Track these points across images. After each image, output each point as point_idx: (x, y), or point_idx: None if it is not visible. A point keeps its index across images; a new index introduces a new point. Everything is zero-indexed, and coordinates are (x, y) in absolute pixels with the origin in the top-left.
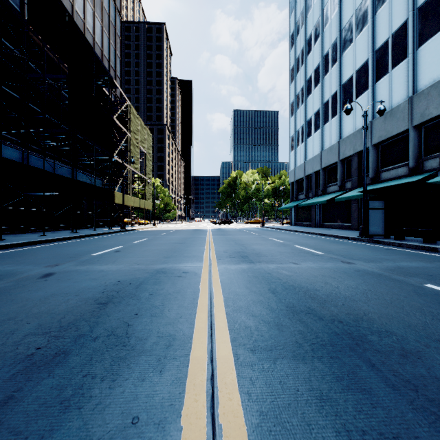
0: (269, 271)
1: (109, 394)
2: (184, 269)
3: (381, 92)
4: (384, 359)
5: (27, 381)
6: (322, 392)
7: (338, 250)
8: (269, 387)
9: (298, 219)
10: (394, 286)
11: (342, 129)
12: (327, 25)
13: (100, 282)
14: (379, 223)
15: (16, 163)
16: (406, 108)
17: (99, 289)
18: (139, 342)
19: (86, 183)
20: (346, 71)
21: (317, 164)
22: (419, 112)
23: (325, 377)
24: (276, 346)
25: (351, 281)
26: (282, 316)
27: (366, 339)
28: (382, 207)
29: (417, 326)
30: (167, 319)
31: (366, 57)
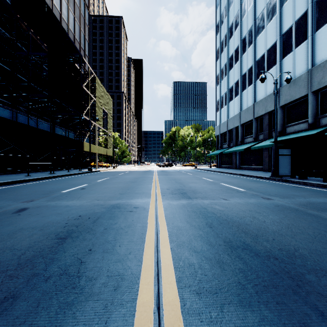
0: (204, 206)
1: None
2: (135, 205)
3: (286, 66)
4: None
5: None
6: None
7: (257, 188)
8: None
9: (222, 163)
10: (312, 220)
11: (256, 95)
12: (245, 16)
13: (63, 216)
14: (287, 166)
15: (5, 119)
16: (306, 78)
17: (62, 223)
18: (89, 283)
19: (62, 136)
20: (259, 51)
21: (237, 121)
22: (316, 81)
23: None
24: (221, 288)
25: (274, 216)
26: (222, 252)
27: (305, 280)
28: (289, 154)
29: None
30: (117, 255)
31: (275, 39)
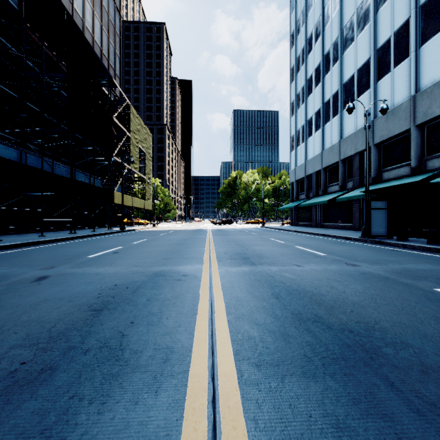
0: (271, 274)
1: (97, 422)
2: (184, 272)
3: (383, 91)
4: (403, 376)
5: (5, 405)
6: (338, 418)
7: (341, 251)
8: (278, 412)
9: (298, 219)
10: (403, 290)
11: (343, 129)
12: (328, 23)
13: (95, 286)
14: (382, 224)
15: (13, 162)
16: (409, 107)
17: (94, 293)
18: (134, 356)
19: (85, 183)
20: (347, 70)
21: (318, 164)
22: (421, 111)
23: (340, 398)
24: (283, 361)
25: (358, 285)
26: (288, 325)
27: (381, 352)
28: (385, 208)
29: (434, 337)
30: (165, 328)
31: (368, 56)
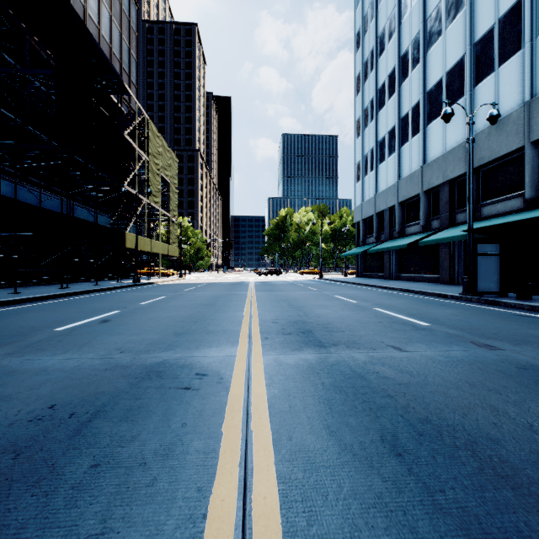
0: (359, 369)
1: None
2: (200, 366)
3: (483, 98)
4: None
5: None
6: None
7: (448, 318)
8: None
9: (365, 269)
10: None
11: (427, 151)
12: (406, 15)
13: (8, 409)
14: (492, 276)
15: None
16: (521, 118)
17: None
18: None
19: (83, 220)
20: (432, 74)
21: (392, 198)
22: None
23: None
24: None
25: None
26: None
27: None
28: (496, 253)
29: None
30: None
31: (461, 53)
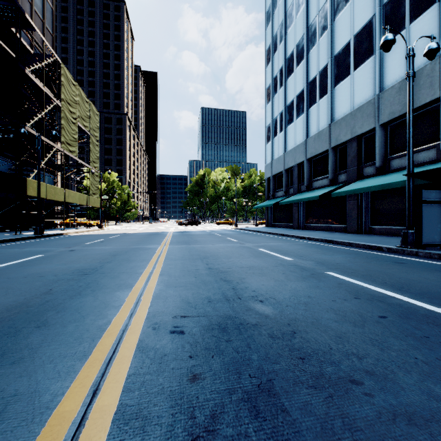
0: None
1: None
2: None
3: (392, 55)
4: None
5: None
6: None
7: None
8: None
9: (275, 220)
10: None
11: (335, 110)
12: None
13: None
14: (436, 226)
15: None
16: (436, 70)
17: None
18: None
19: None
20: (340, 39)
21: (300, 155)
22: None
23: None
24: None
25: None
26: None
27: None
28: (440, 201)
29: None
30: None
31: (370, 15)
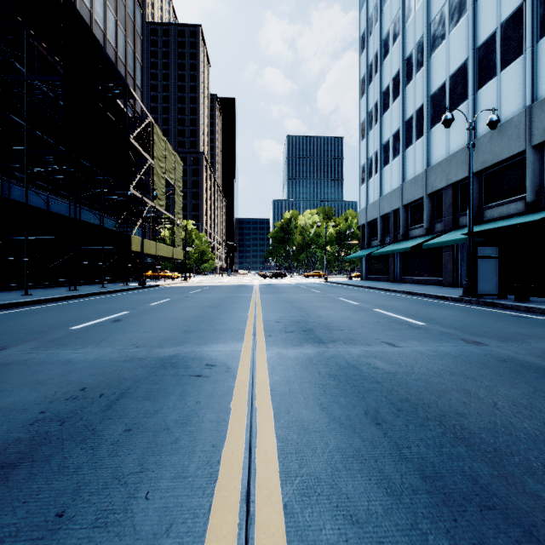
0: (353, 361)
1: None
2: (210, 358)
3: (485, 102)
4: None
5: None
6: None
7: (444, 318)
8: None
9: (370, 272)
10: None
11: (431, 154)
12: (410, 18)
13: (46, 391)
14: (492, 278)
15: None
16: (522, 122)
17: (31, 412)
18: None
19: (91, 224)
20: (436, 78)
21: (396, 200)
22: (540, 126)
23: None
24: None
25: (510, 387)
26: (428, 523)
27: None
28: (496, 256)
29: None
30: (130, 541)
31: (464, 57)
